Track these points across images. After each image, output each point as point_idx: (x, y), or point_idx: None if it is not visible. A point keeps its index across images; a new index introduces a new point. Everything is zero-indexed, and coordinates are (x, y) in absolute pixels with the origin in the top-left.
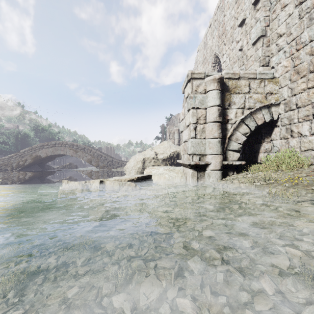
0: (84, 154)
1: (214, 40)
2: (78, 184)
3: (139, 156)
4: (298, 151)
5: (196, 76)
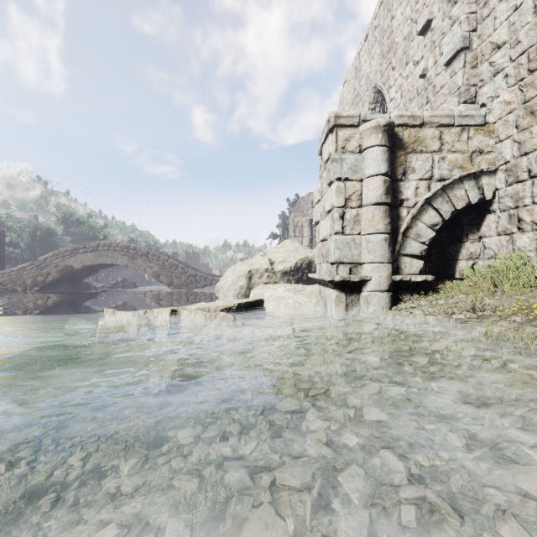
0: (147, 263)
1: (373, 62)
2: (132, 316)
3: (241, 266)
4: (532, 256)
5: (343, 121)
